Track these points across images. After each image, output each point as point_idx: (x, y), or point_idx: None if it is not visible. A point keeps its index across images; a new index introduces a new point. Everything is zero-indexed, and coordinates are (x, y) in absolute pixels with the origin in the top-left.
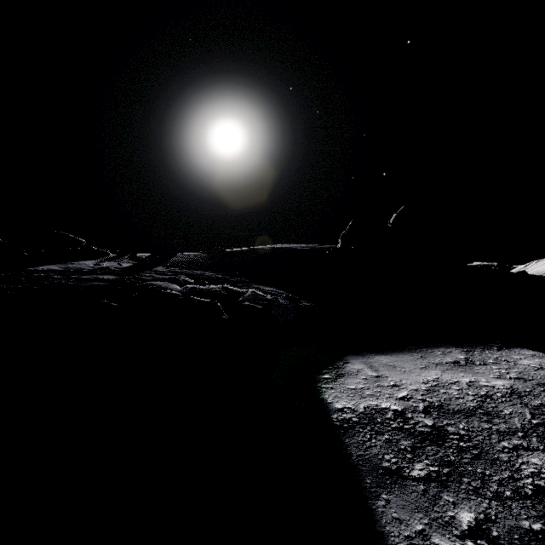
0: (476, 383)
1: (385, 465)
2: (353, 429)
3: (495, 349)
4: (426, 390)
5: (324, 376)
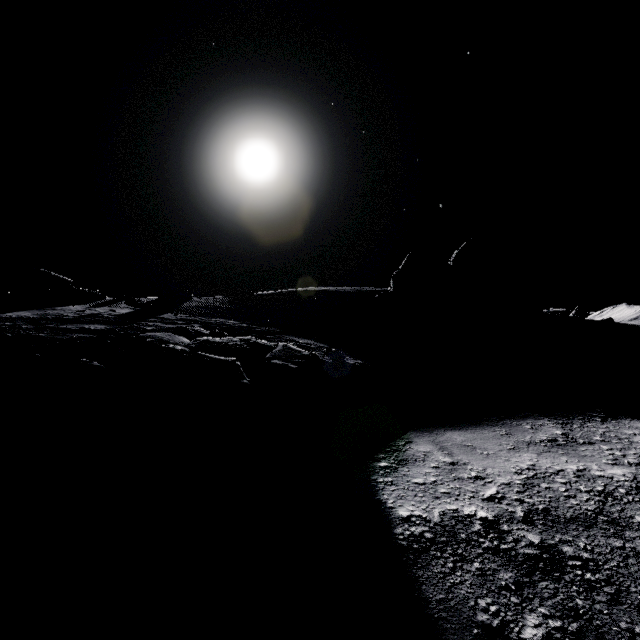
0: (587, 473)
1: (481, 618)
2: (428, 553)
3: (598, 421)
4: (521, 484)
5: (381, 464)
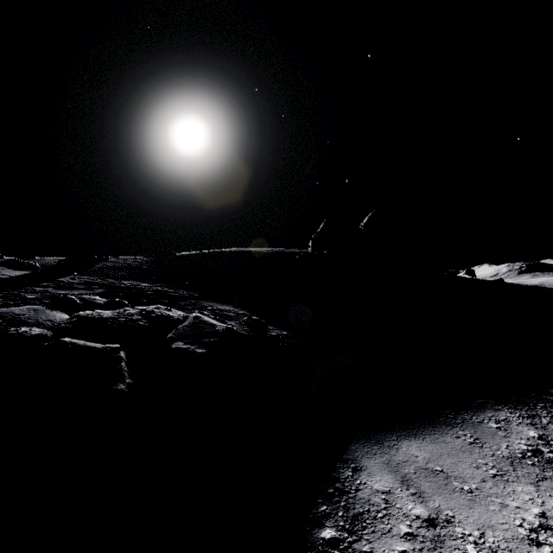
0: None
1: None
2: None
3: None
4: None
5: (324, 534)
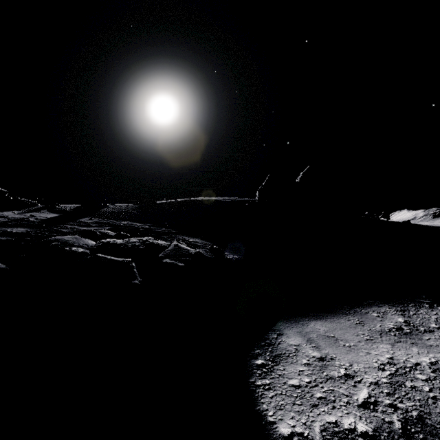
0: None
1: None
2: None
3: (427, 307)
4: (388, 384)
5: (257, 362)
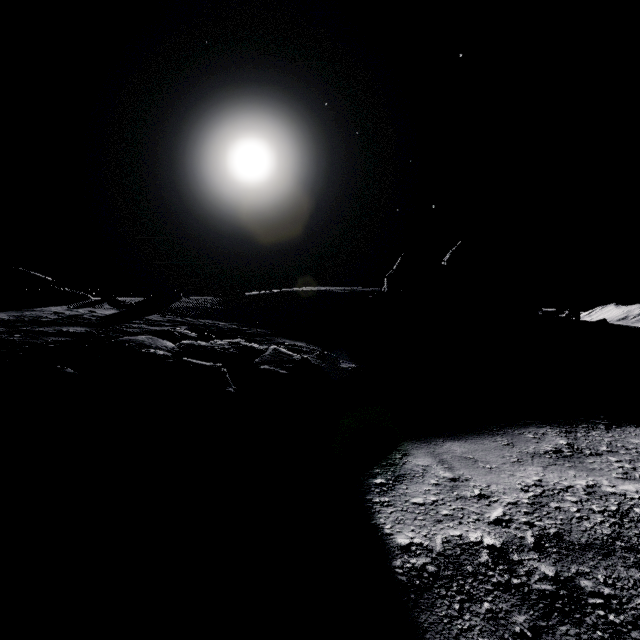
0: (597, 489)
1: None
2: (431, 591)
3: (602, 428)
4: (529, 504)
5: (376, 481)
